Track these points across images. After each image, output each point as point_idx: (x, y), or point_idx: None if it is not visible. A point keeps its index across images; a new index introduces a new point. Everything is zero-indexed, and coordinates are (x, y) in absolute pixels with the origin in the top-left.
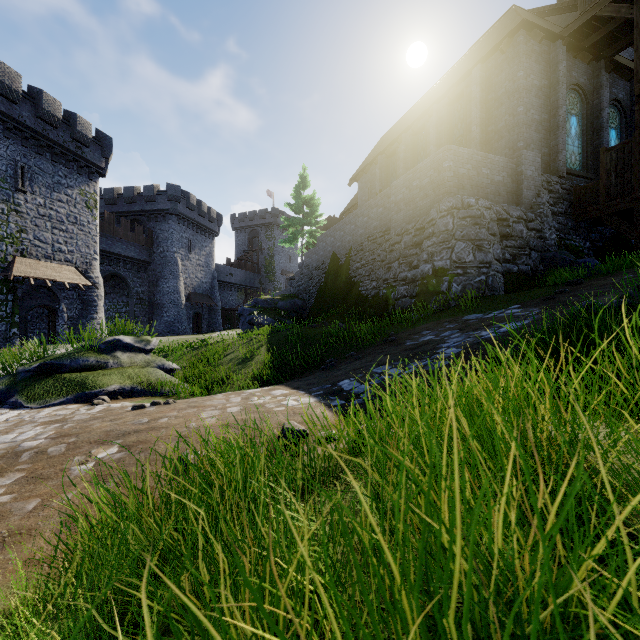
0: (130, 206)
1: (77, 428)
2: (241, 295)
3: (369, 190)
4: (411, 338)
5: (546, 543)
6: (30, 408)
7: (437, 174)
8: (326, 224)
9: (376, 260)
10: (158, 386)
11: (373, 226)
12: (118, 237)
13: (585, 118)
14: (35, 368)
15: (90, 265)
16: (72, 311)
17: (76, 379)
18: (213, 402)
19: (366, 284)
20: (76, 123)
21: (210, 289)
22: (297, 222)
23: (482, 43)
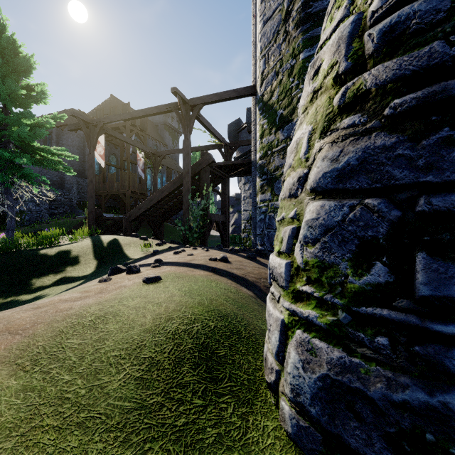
0: None
1: None
2: None
3: None
4: None
5: None
6: None
7: None
8: None
9: None
10: None
11: None
12: None
13: None
14: None
15: None
16: None
17: None
18: None
19: None
20: None
21: None
22: None
23: None
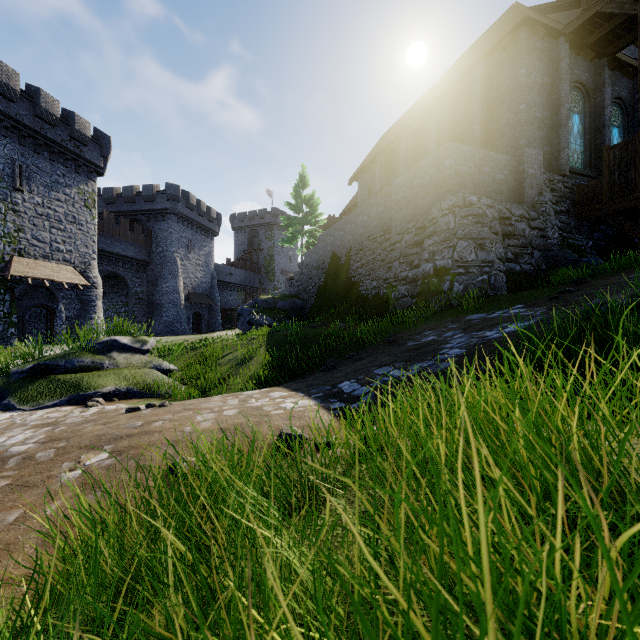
0: (129, 206)
1: (68, 432)
2: (241, 295)
3: (369, 189)
4: (413, 338)
5: (600, 600)
6: (23, 410)
7: (438, 172)
8: (326, 224)
9: (376, 259)
10: (154, 387)
11: (373, 225)
12: (117, 237)
13: (587, 116)
14: (29, 369)
15: (88, 265)
16: (70, 311)
17: (70, 380)
18: (209, 404)
19: (366, 284)
20: (74, 122)
21: (210, 289)
22: (297, 222)
23: (483, 41)
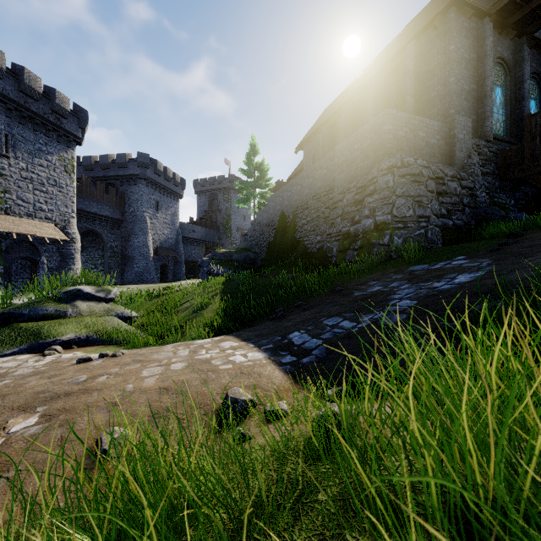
0: (105, 172)
1: (10, 387)
2: (202, 249)
3: (313, 156)
4: (358, 288)
5: None
6: None
7: (377, 137)
8: (275, 187)
9: (320, 217)
10: (113, 335)
11: (317, 186)
12: (94, 198)
13: (508, 89)
14: None
15: (68, 222)
16: (52, 263)
17: (32, 328)
18: (160, 355)
19: (311, 238)
20: (55, 97)
21: (175, 244)
22: (250, 185)
23: (415, 22)
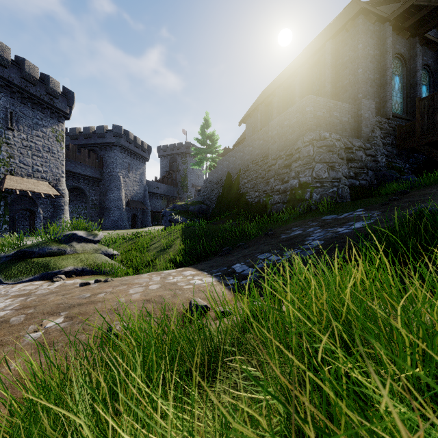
0: (87, 140)
1: (36, 301)
2: (164, 202)
3: (253, 129)
4: (284, 233)
5: None
6: (7, 284)
7: (301, 116)
8: (223, 153)
9: (258, 177)
10: (102, 267)
11: (256, 153)
12: (79, 161)
13: (405, 77)
14: (13, 254)
15: (59, 181)
16: (46, 213)
17: (42, 262)
18: (139, 280)
19: (251, 194)
20: (49, 82)
21: (143, 198)
22: (203, 151)
23: (332, 25)
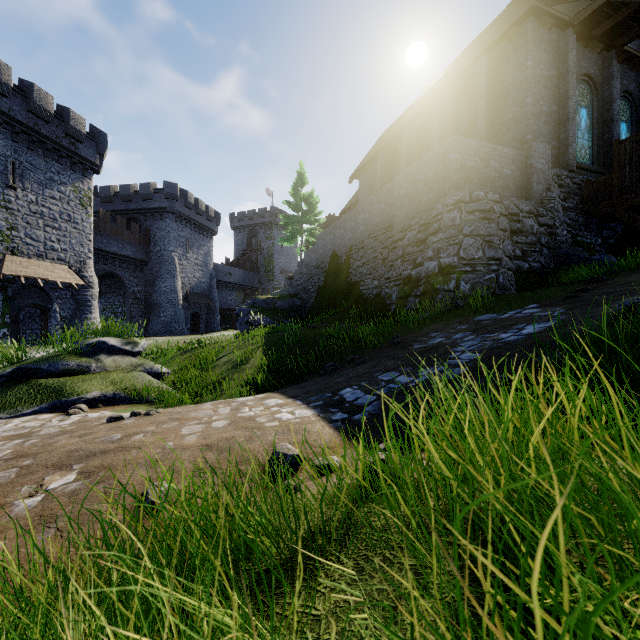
0: (126, 204)
1: (39, 446)
2: (240, 295)
3: (370, 187)
4: (418, 340)
5: None
6: None
7: (443, 167)
8: (326, 223)
9: (378, 258)
10: (143, 392)
11: (375, 223)
12: (114, 236)
13: (595, 110)
14: (9, 373)
15: (84, 264)
16: (65, 311)
17: (53, 385)
18: (198, 413)
19: (367, 283)
20: (69, 118)
21: (208, 289)
22: (296, 220)
23: (488, 33)
